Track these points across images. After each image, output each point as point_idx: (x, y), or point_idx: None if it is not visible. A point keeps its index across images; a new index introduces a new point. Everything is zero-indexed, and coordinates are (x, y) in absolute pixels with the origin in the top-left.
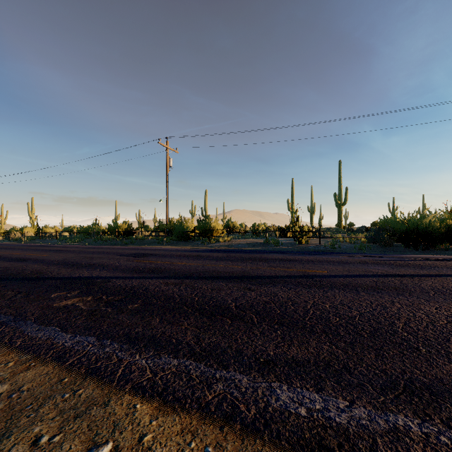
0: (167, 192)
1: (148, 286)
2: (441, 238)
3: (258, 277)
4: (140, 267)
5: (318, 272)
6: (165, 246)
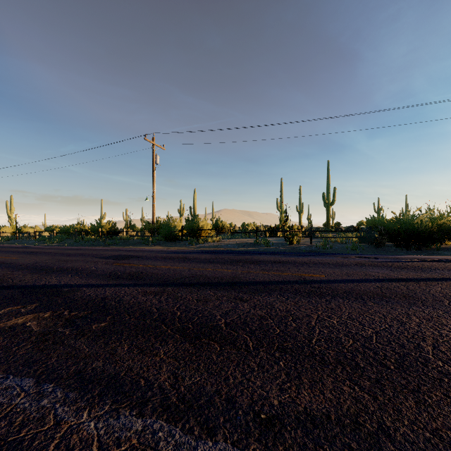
0: (153, 190)
1: (123, 296)
2: (433, 238)
3: (250, 284)
4: (119, 271)
5: (316, 276)
6: (151, 246)
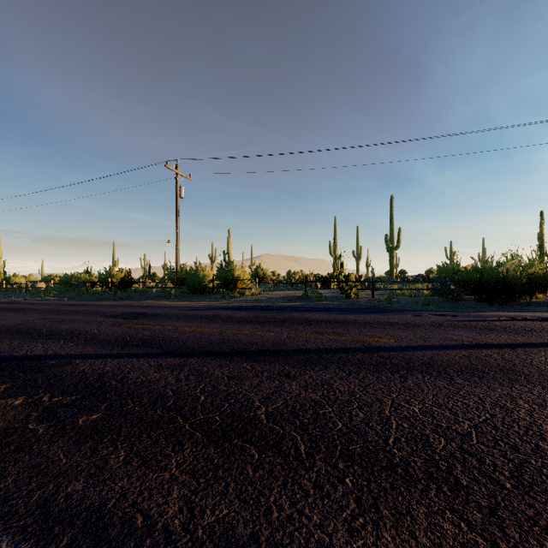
0: (177, 231)
1: (128, 372)
2: (523, 290)
3: (299, 352)
4: (128, 336)
5: (383, 341)
6: (173, 301)
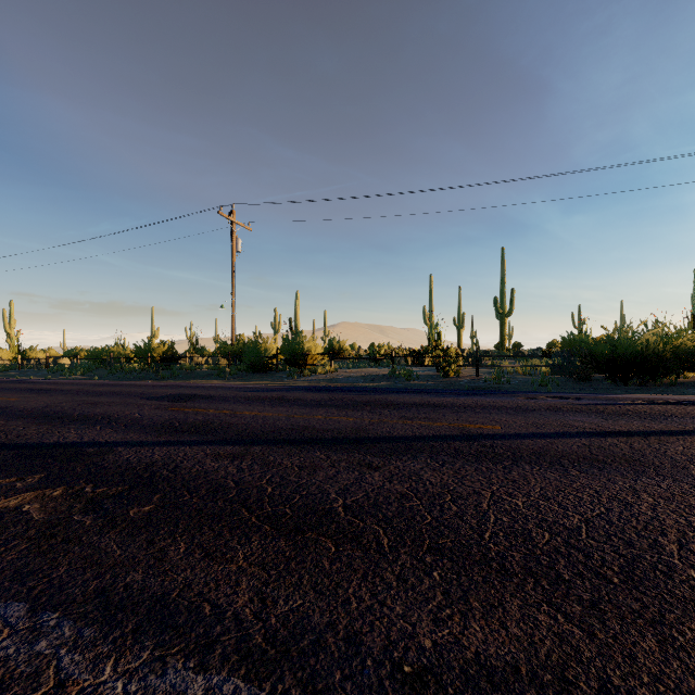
0: (232, 293)
1: (181, 462)
2: (666, 367)
3: (383, 440)
4: (177, 421)
5: (486, 428)
6: (228, 380)
